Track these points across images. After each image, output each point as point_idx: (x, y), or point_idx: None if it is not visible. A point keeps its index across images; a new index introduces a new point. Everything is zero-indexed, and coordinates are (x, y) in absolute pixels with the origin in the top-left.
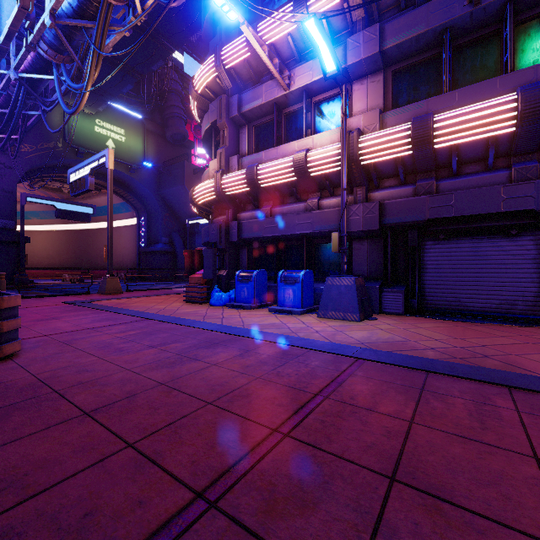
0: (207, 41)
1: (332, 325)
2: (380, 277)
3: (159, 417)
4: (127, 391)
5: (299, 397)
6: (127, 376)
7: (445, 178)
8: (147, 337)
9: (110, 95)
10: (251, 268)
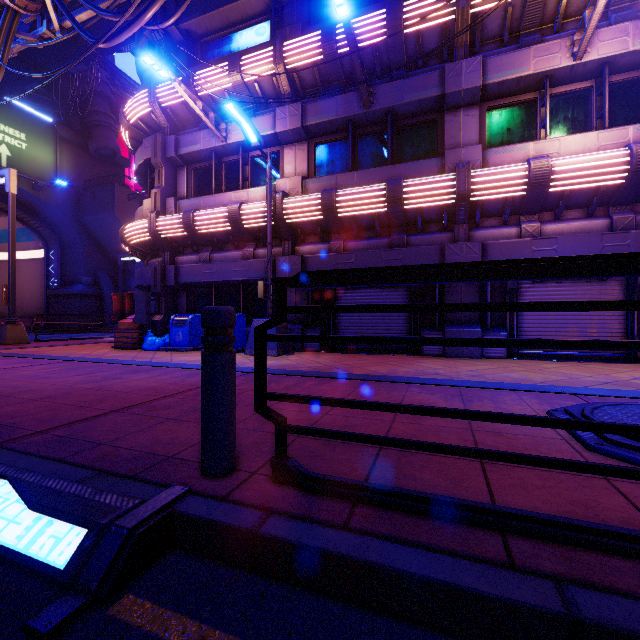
0: (142, 66)
1: (252, 359)
2: (305, 320)
3: (90, 397)
4: (63, 392)
5: (191, 387)
6: (61, 387)
7: (351, 240)
8: (73, 371)
9: (5, 91)
10: (190, 313)
